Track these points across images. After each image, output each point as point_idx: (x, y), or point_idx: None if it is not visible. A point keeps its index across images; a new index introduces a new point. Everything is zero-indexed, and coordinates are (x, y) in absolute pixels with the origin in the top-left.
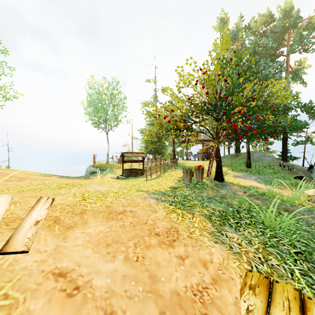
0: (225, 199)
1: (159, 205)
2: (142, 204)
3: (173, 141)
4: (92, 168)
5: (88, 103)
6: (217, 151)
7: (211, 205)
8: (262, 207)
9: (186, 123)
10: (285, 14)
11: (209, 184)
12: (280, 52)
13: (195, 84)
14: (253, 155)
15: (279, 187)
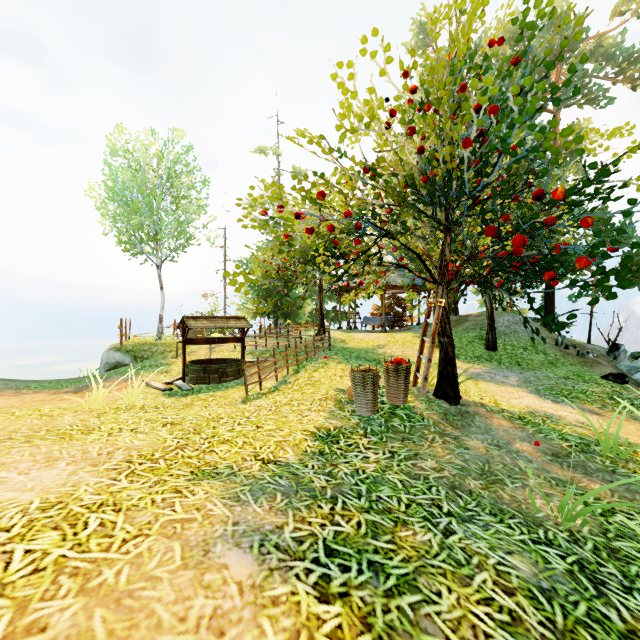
0: (502, 487)
1: (268, 614)
2: (171, 633)
3: (319, 288)
4: (114, 354)
5: (108, 189)
6: (444, 318)
7: (480, 545)
8: (634, 522)
9: (361, 235)
10: (551, 23)
11: (428, 414)
12: (540, 104)
13: (386, 127)
14: (496, 321)
15: (589, 408)
